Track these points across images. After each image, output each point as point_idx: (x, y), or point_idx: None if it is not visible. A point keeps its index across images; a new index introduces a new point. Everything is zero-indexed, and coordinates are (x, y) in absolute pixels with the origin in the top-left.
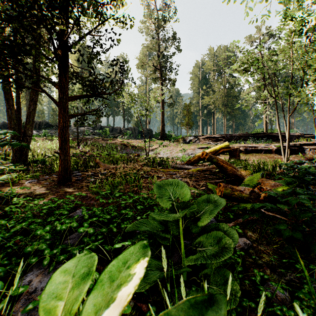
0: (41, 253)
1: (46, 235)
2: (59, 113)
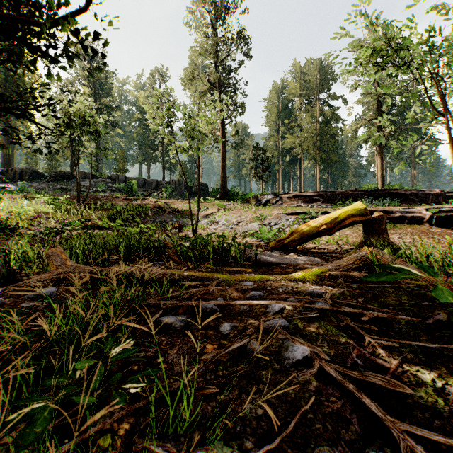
0: None
1: None
2: None
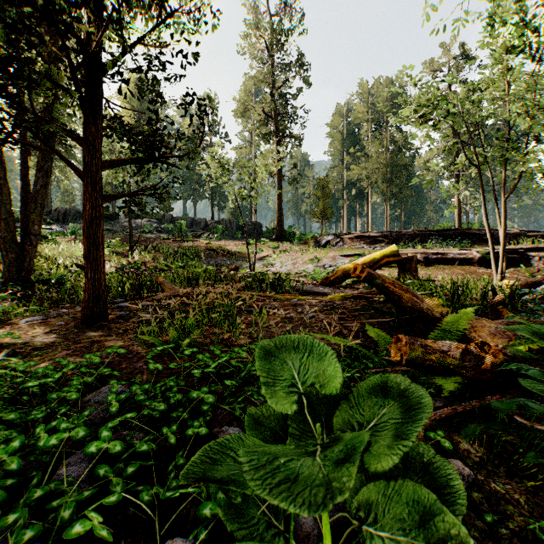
0: None
1: (11, 461)
2: (84, 191)
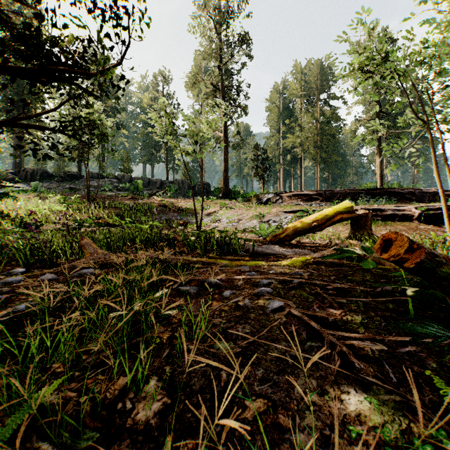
0: None
1: None
2: None
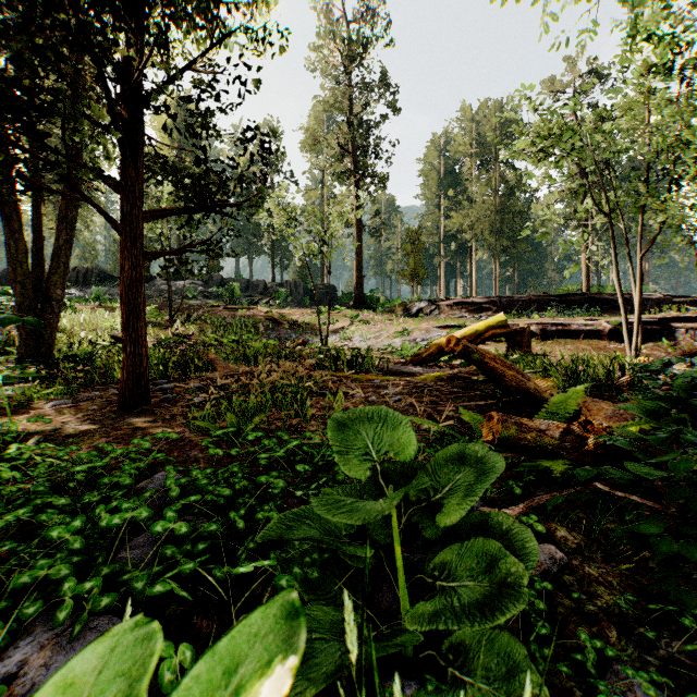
0: (57, 586)
1: (73, 540)
2: (122, 248)
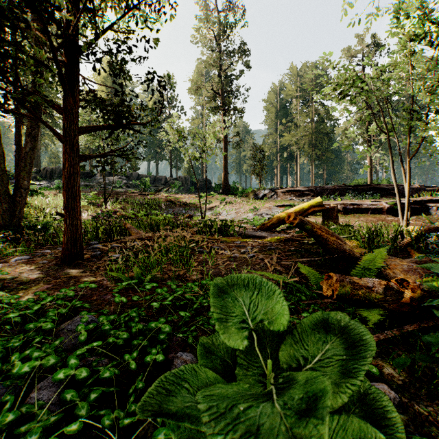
0: None
1: None
2: (64, 152)
